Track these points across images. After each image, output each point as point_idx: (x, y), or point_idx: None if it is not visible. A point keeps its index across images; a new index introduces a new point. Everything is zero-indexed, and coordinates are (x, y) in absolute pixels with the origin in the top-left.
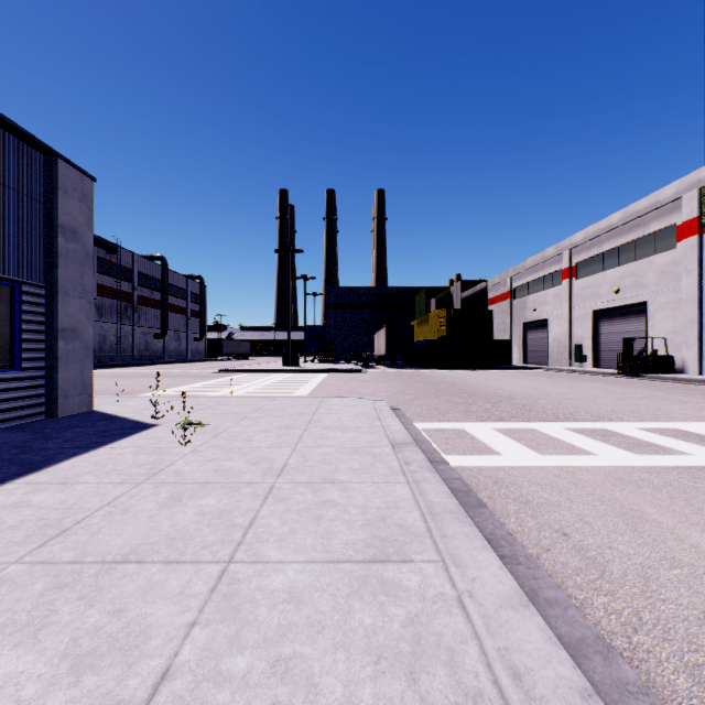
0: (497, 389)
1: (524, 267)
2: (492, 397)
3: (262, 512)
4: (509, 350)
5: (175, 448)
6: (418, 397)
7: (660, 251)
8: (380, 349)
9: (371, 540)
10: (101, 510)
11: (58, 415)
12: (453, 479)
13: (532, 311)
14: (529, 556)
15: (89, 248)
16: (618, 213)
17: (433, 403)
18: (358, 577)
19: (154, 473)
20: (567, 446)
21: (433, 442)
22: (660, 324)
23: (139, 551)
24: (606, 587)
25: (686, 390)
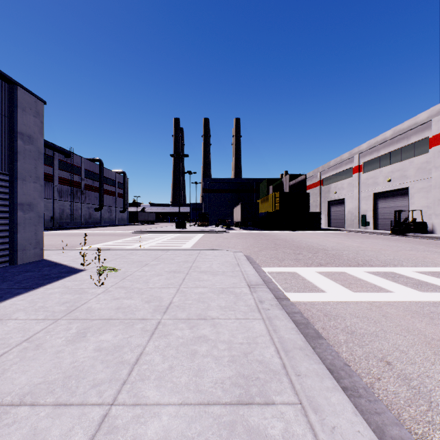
0: (314, 243)
1: (329, 165)
2: (312, 249)
3: (148, 348)
4: (319, 218)
5: (92, 289)
6: (263, 249)
7: (417, 155)
8: (237, 218)
9: (237, 378)
10: (19, 346)
11: (18, 263)
12: (294, 313)
13: (334, 193)
14: (367, 388)
15: (41, 149)
16: (390, 130)
17: (273, 253)
18: (226, 424)
19: (71, 310)
20: (371, 285)
21: (276, 282)
22: (417, 201)
23: (36, 391)
24: (438, 420)
25: (438, 244)
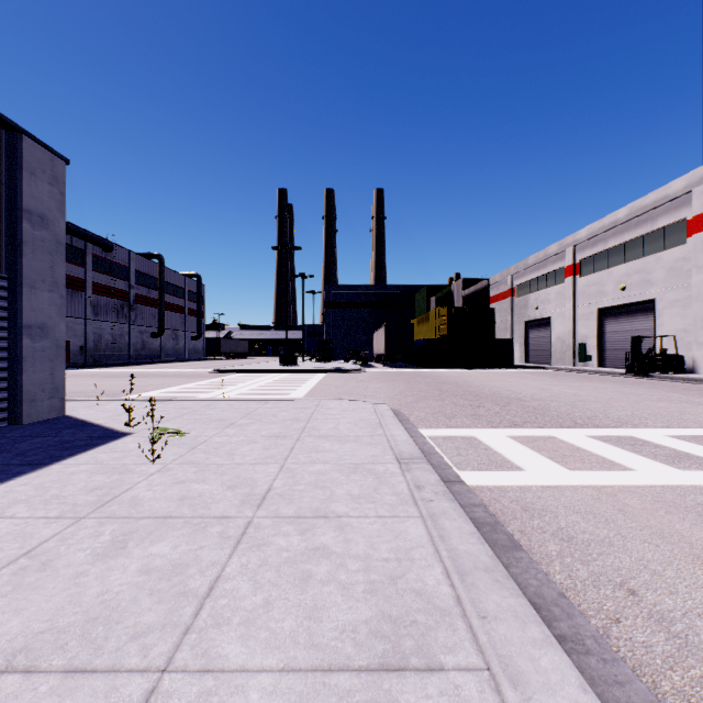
0: (503, 390)
1: (526, 264)
2: (500, 398)
3: (229, 568)
4: (511, 349)
5: (141, 465)
6: (420, 398)
7: (669, 247)
8: (380, 348)
9: (378, 622)
10: (13, 564)
11: (23, 422)
12: (473, 506)
13: (534, 309)
14: (599, 638)
15: (61, 236)
16: (624, 208)
17: (438, 406)
18: None
19: (105, 501)
20: (597, 459)
21: (443, 453)
22: (669, 322)
23: (35, 646)
24: None
25: (702, 391)
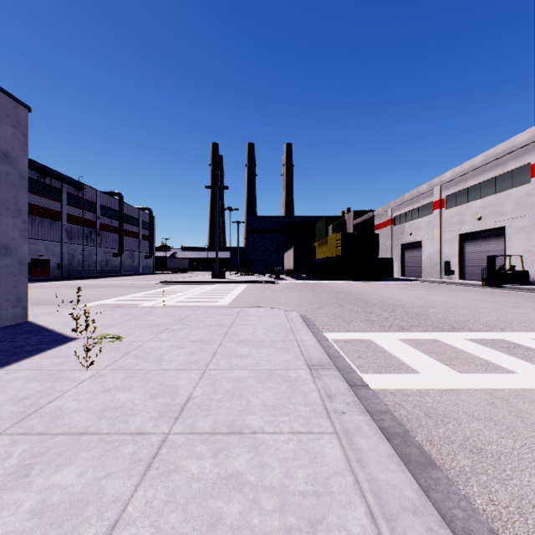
0: (388, 298)
1: (403, 200)
2: (387, 305)
3: (131, 507)
4: (391, 266)
5: (76, 371)
6: (323, 305)
7: (516, 186)
8: (289, 265)
9: None
10: None
11: None
12: (381, 413)
13: (409, 235)
14: None
15: (24, 171)
16: (480, 155)
17: (337, 312)
18: None
19: (28, 413)
20: (480, 361)
21: (346, 355)
22: (516, 244)
23: None
24: None
25: None
